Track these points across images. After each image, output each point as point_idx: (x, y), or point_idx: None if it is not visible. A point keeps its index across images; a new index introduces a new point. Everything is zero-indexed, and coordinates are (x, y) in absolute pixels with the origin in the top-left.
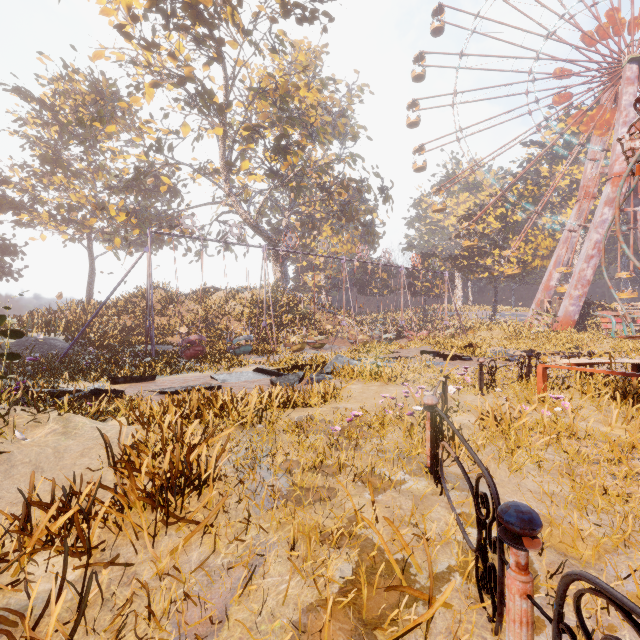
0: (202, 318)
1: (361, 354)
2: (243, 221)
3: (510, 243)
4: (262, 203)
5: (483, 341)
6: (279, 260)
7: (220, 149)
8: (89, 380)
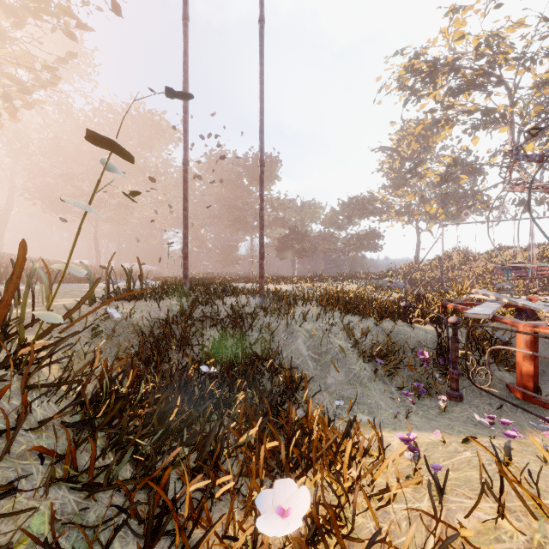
0: (489, 271)
1: None
2: None
3: None
4: None
5: None
6: None
7: (508, 138)
8: None
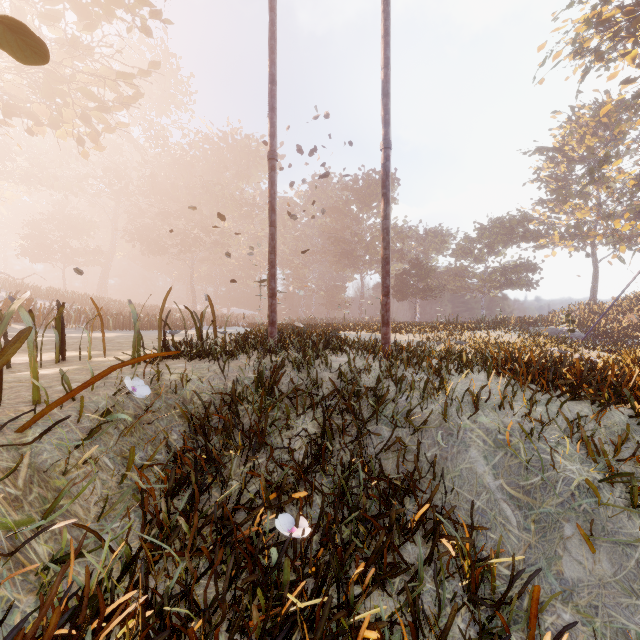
0: None
1: None
2: None
3: None
4: None
5: None
6: None
7: None
8: None
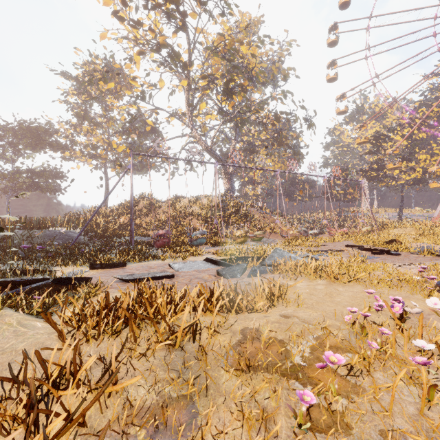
0: (173, 218)
1: (294, 247)
2: (202, 149)
3: (416, 156)
4: (215, 134)
5: (399, 237)
6: (228, 176)
7: (185, 97)
8: (76, 265)
